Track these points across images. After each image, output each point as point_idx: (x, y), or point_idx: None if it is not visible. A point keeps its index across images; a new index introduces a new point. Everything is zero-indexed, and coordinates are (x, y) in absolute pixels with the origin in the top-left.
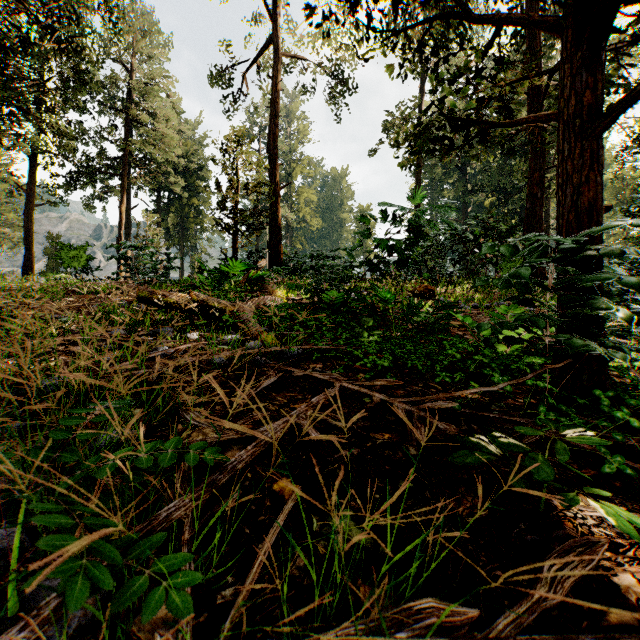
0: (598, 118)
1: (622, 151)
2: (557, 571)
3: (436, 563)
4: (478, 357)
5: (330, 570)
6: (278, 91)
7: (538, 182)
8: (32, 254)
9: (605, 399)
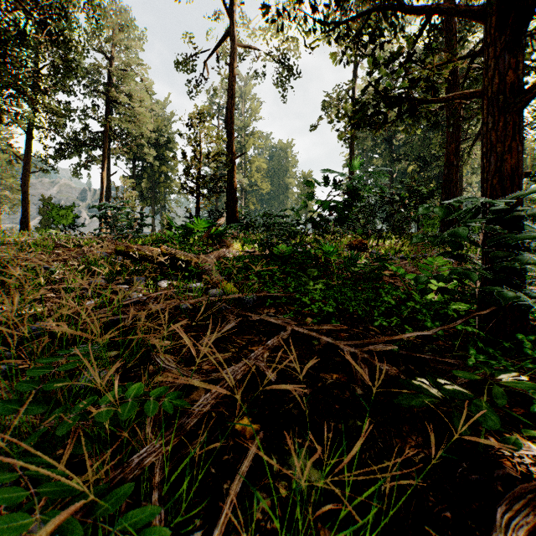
0: (519, 94)
1: (524, 126)
2: (509, 519)
3: (394, 510)
4: (411, 303)
5: (291, 513)
6: (234, 76)
7: (454, 152)
8: (28, 213)
9: (527, 343)
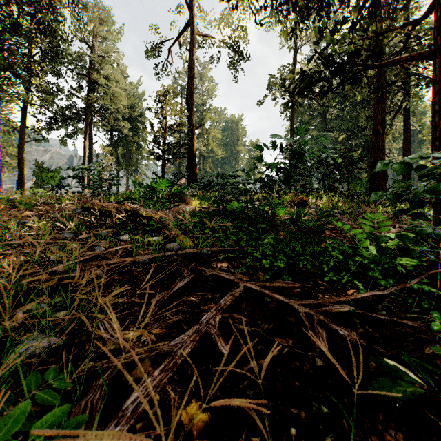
0: None
1: None
2: None
3: None
4: (358, 258)
5: None
6: (194, 60)
7: (380, 122)
8: (23, 175)
9: None
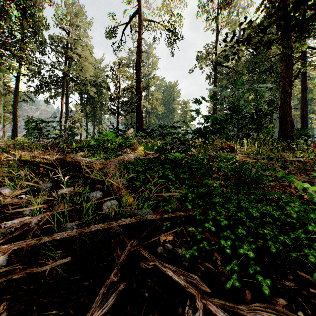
0: None
1: None
2: None
3: None
4: None
5: None
6: (141, 39)
7: (288, 83)
8: (16, 126)
9: None
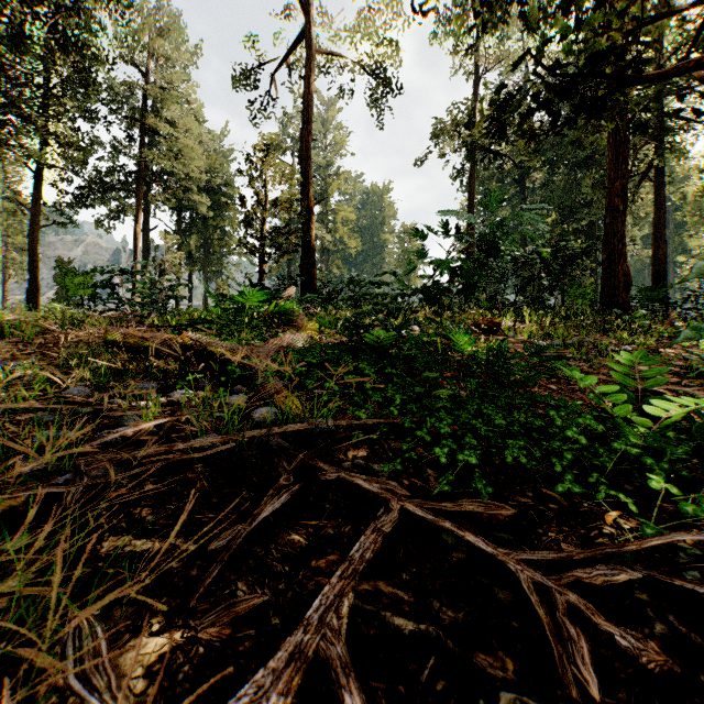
0: None
1: None
2: None
3: None
4: (619, 445)
5: None
6: (311, 93)
7: (620, 193)
8: (37, 281)
9: None
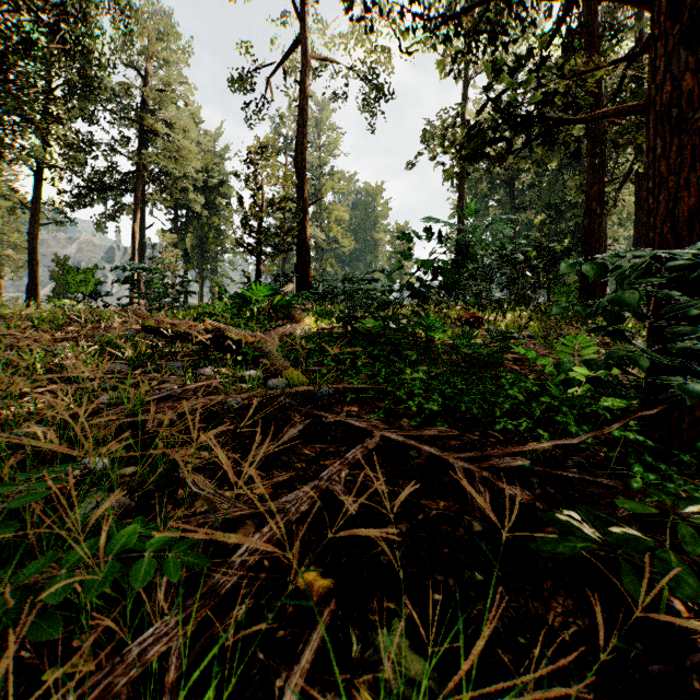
0: None
1: None
2: None
3: None
4: (545, 399)
5: None
6: (306, 97)
7: (597, 197)
8: (37, 278)
9: None
